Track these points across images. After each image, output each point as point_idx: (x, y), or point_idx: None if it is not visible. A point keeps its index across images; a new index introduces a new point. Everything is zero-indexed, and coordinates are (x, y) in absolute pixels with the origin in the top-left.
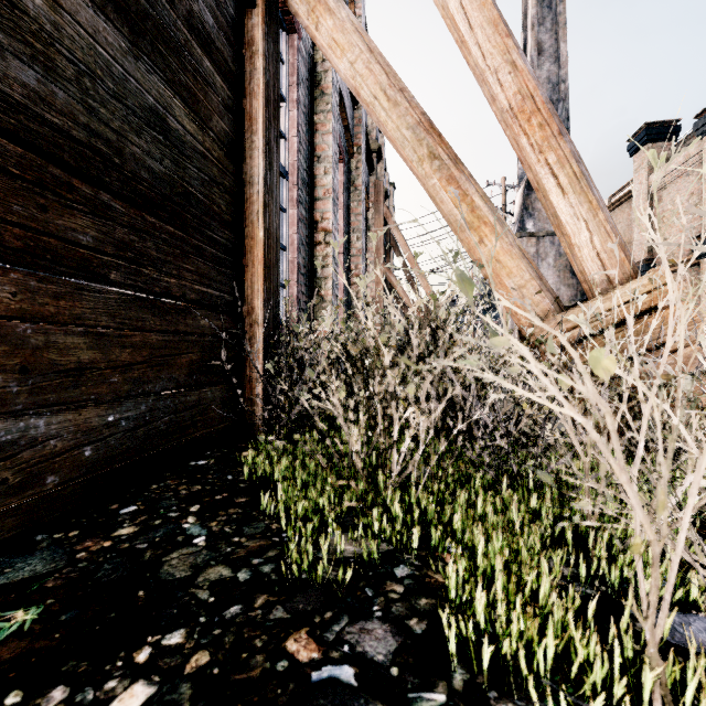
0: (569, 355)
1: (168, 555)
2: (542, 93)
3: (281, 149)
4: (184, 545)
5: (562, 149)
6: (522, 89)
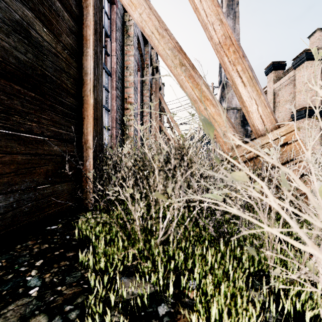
0: (248, 165)
1: (6, 307)
2: (234, 36)
3: (107, 61)
4: (21, 296)
5: (244, 64)
6: (225, 33)
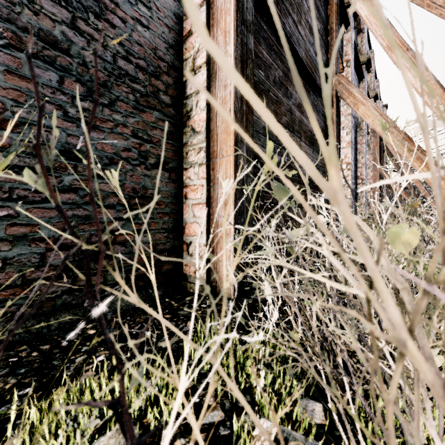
0: None
1: None
2: None
3: None
4: None
5: None
6: None
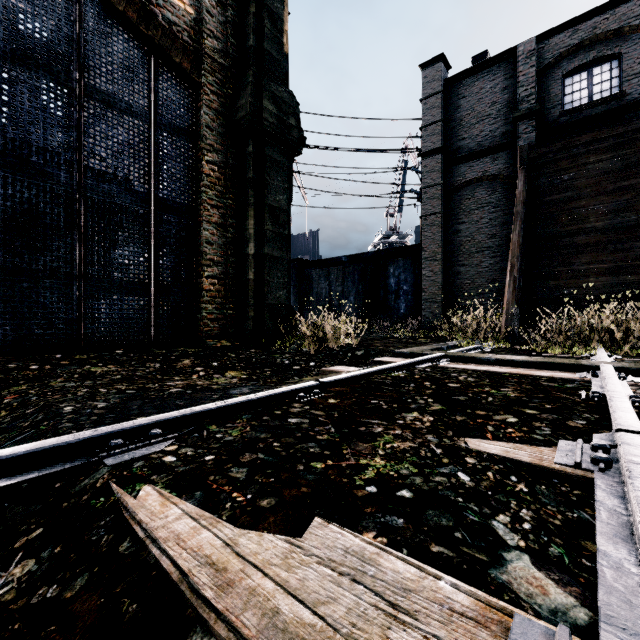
0: None
1: None
2: None
3: None
4: None
5: None
6: None
